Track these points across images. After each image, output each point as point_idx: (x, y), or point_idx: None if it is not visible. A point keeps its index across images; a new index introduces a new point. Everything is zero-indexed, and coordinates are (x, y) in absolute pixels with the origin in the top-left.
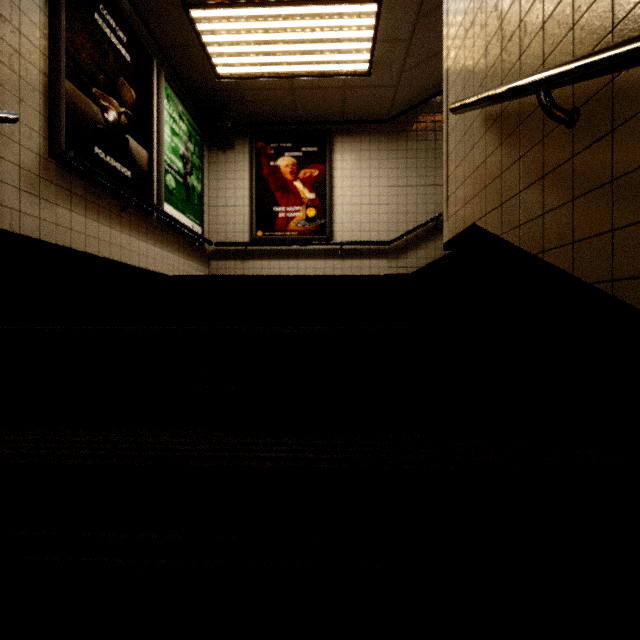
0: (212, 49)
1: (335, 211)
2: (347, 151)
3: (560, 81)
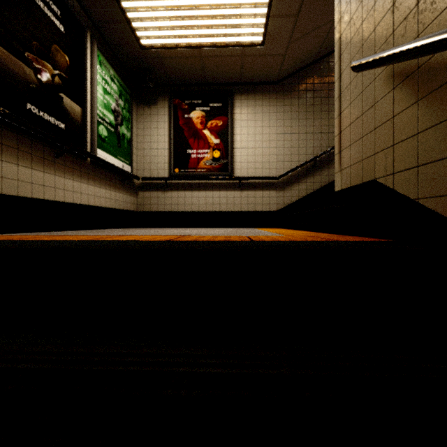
0: (135, 23)
1: (235, 153)
2: (244, 106)
3: None
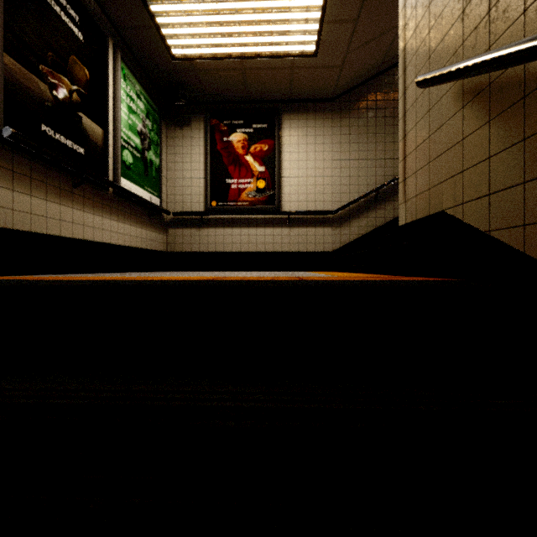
0: (166, 30)
1: (283, 183)
2: (294, 127)
3: None
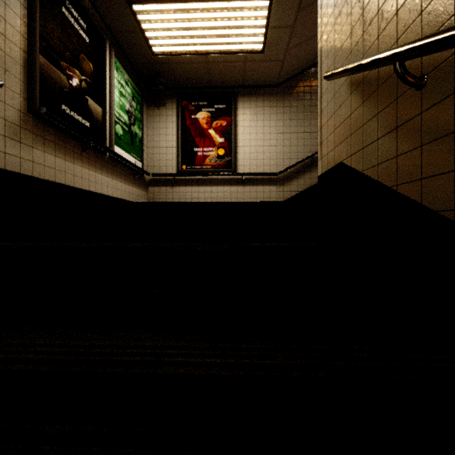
0: (149, 33)
1: (238, 151)
2: (247, 107)
3: (413, 54)
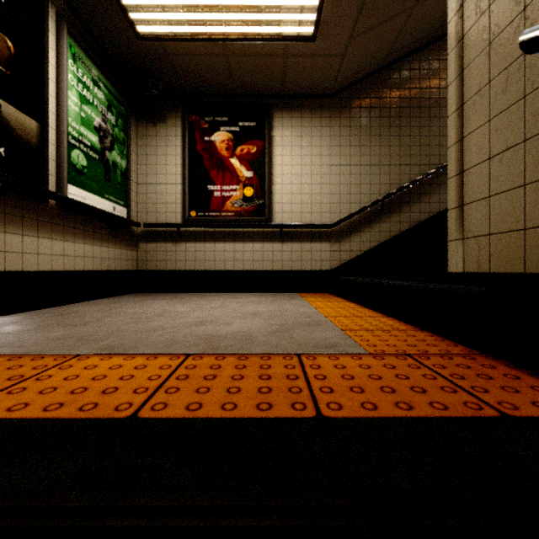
0: None
1: (274, 190)
2: (287, 127)
3: None
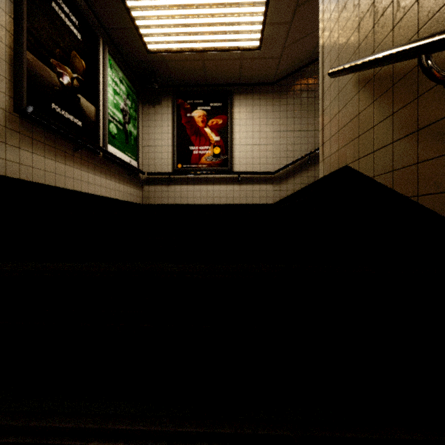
0: (143, 30)
1: (234, 149)
2: (243, 106)
3: None
